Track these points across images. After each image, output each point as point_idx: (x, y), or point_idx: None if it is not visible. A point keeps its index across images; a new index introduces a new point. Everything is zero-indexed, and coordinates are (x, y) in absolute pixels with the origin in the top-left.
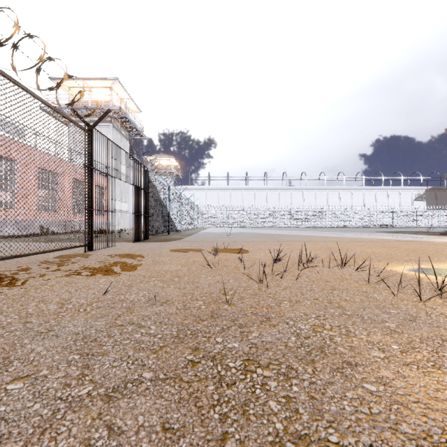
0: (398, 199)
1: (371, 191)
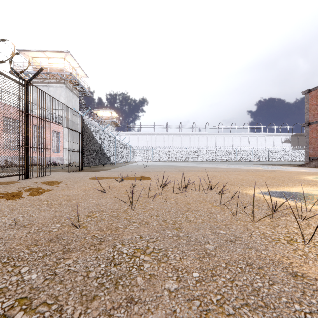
0: (272, 142)
1: (254, 136)
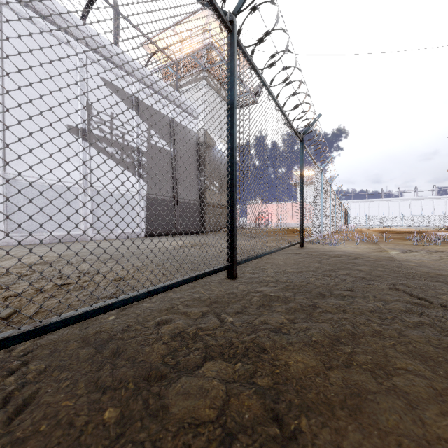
0: None
1: None
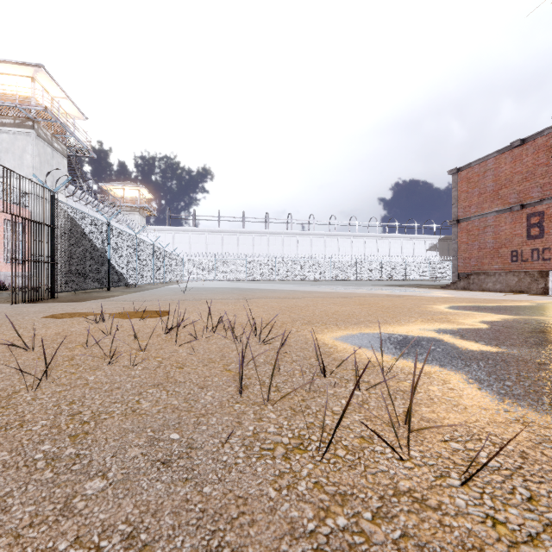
0: (412, 249)
1: (385, 239)
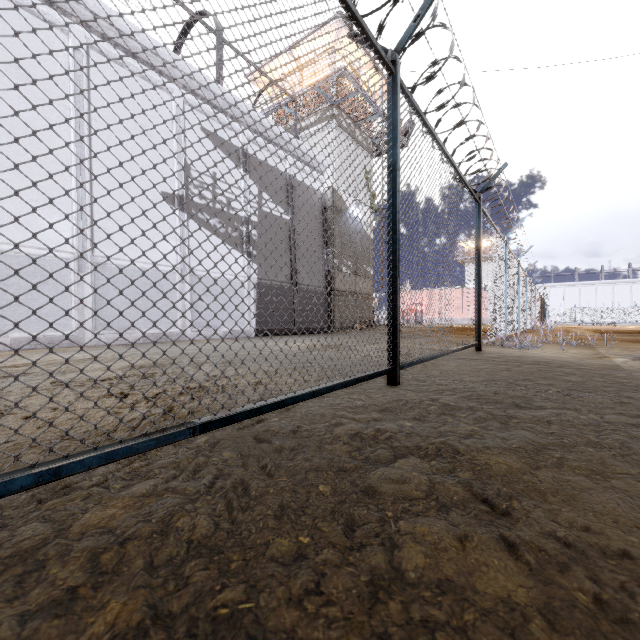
0: None
1: None
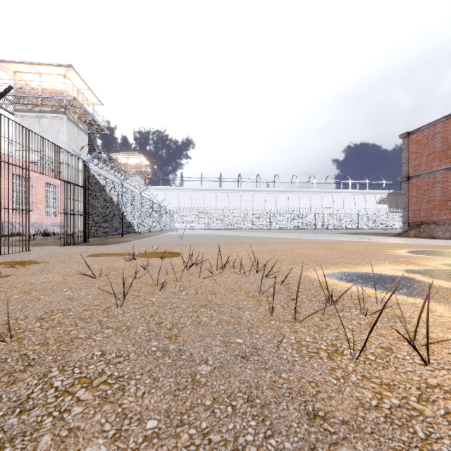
0: (364, 202)
1: (340, 194)
